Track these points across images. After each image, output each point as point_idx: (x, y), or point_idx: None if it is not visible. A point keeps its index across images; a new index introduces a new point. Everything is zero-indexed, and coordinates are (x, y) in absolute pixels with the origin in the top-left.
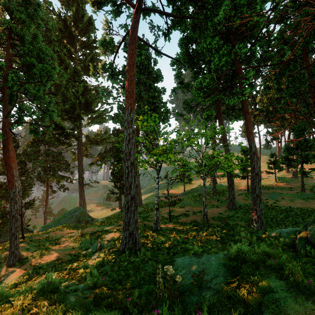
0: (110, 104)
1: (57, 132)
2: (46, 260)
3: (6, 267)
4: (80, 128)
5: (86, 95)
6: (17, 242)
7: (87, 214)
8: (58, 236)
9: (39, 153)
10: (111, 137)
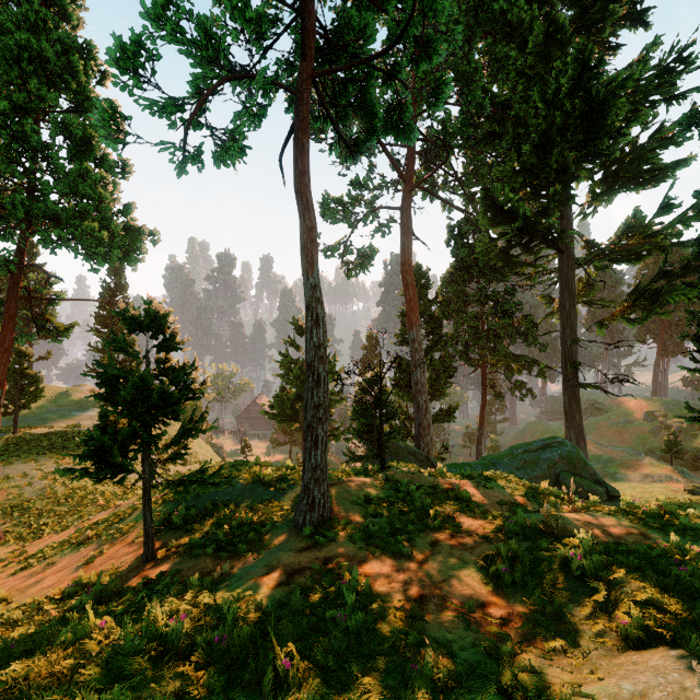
0: (682, 94)
1: (502, 232)
2: (373, 573)
3: (290, 530)
4: (568, 215)
5: (587, 81)
6: (318, 458)
7: (590, 471)
8: (466, 501)
9: (465, 297)
10: (692, 215)
